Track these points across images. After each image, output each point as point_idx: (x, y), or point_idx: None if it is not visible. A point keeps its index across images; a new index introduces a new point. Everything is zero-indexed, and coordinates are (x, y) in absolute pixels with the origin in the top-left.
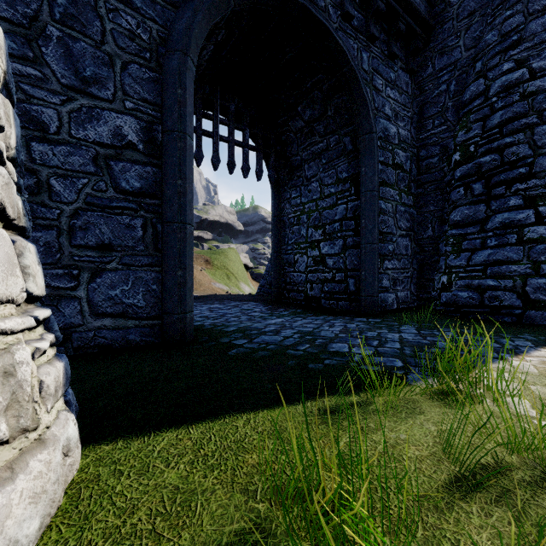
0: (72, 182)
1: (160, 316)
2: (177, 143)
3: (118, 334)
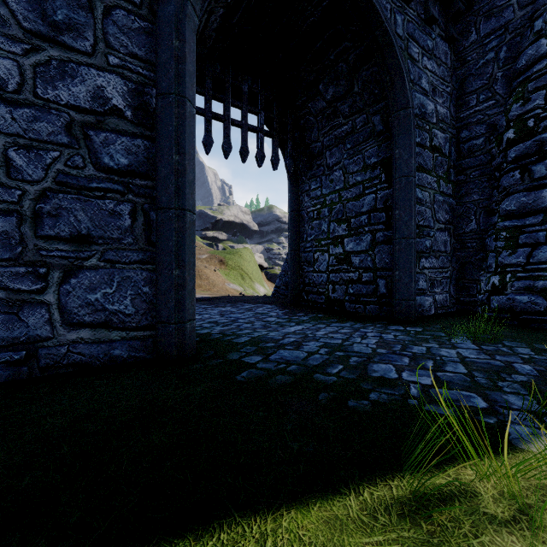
0: (38, 156)
1: (154, 326)
2: (174, 109)
3: (99, 349)
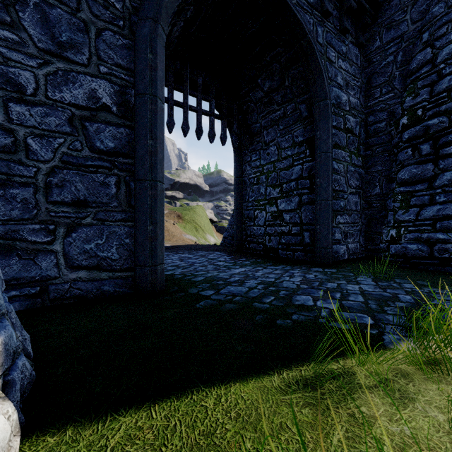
0: (49, 142)
1: (133, 268)
2: (149, 105)
3: (92, 286)
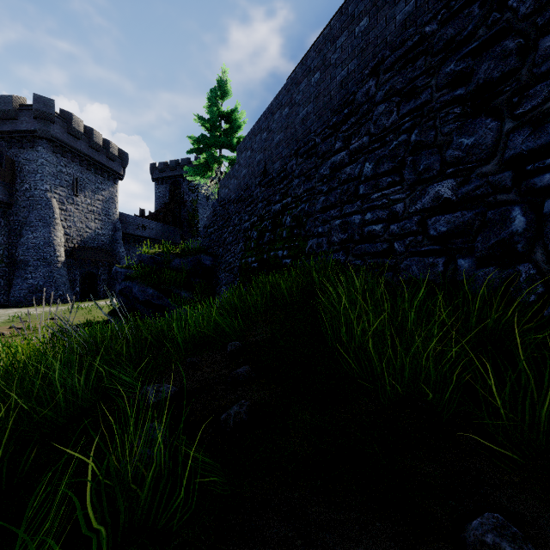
0: None
1: None
2: None
3: None
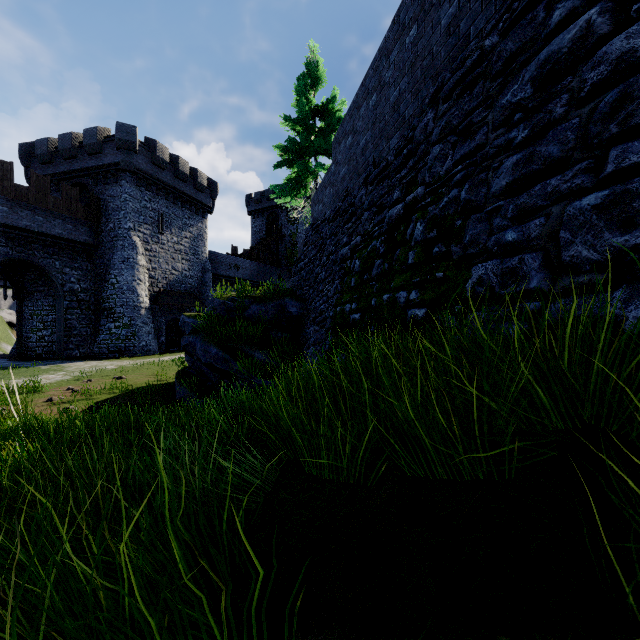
0: None
1: None
2: None
3: None
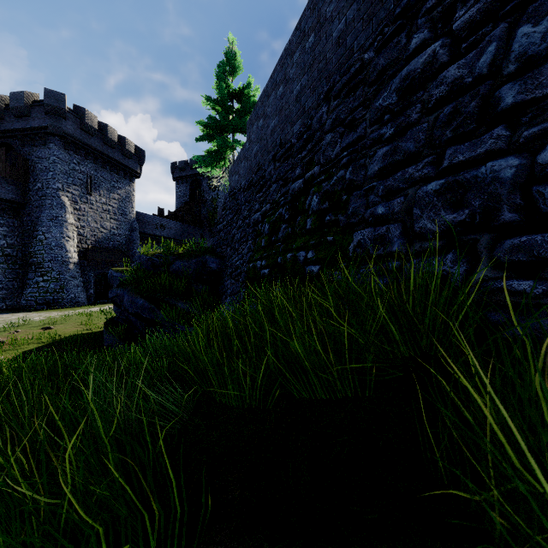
0: None
1: None
2: None
3: None
